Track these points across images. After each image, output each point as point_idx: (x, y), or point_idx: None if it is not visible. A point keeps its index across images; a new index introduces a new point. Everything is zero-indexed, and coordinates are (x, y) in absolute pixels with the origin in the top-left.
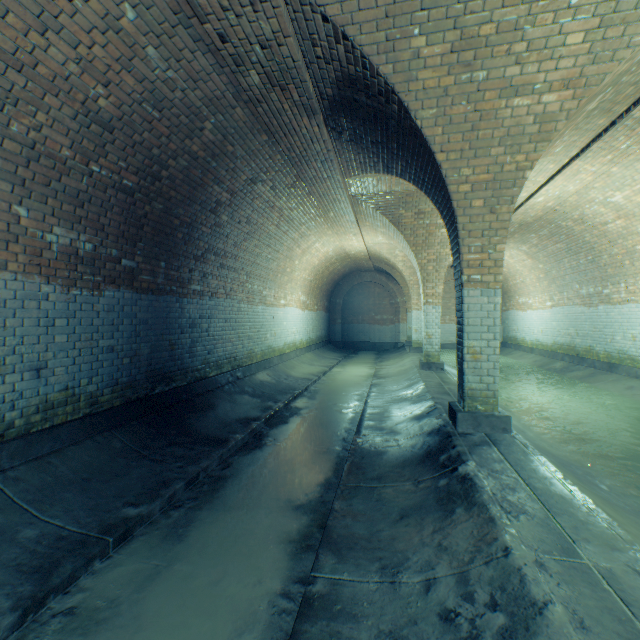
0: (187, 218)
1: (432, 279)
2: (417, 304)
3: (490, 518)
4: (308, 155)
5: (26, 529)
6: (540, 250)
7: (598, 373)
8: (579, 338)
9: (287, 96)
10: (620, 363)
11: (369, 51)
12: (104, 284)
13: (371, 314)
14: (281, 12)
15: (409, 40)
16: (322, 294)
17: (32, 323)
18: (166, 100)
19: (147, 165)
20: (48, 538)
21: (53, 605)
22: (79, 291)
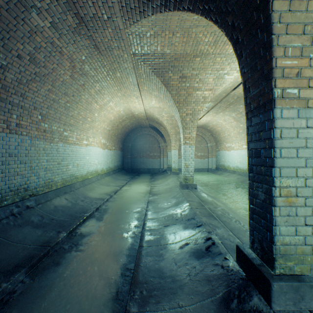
0: None
1: (189, 127)
2: (174, 146)
3: None
4: None
5: None
6: (243, 116)
7: None
8: None
9: None
10: None
11: None
12: None
13: (147, 152)
14: None
15: None
16: (118, 140)
17: None
18: None
19: None
20: None
21: None
22: None
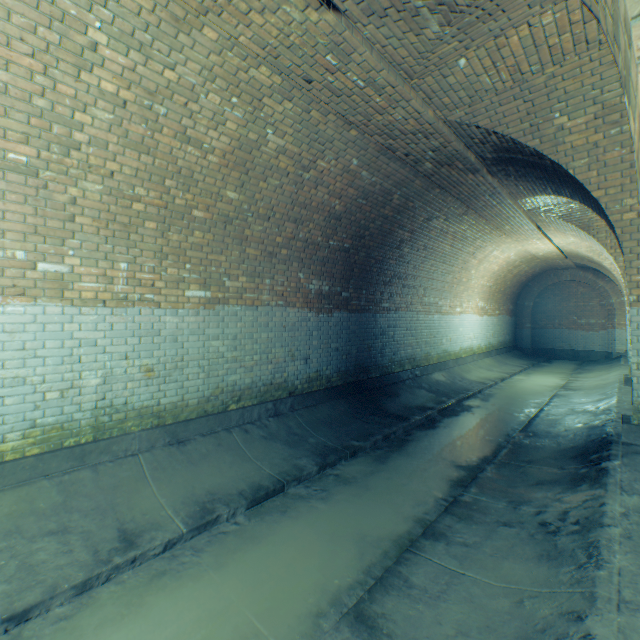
0: (379, 257)
1: None
2: None
3: (603, 490)
4: (475, 194)
5: (310, 438)
6: None
7: None
8: None
9: (453, 168)
10: None
11: (516, 136)
12: (333, 309)
13: (571, 318)
14: (445, 135)
15: (551, 121)
16: (505, 298)
17: (304, 334)
18: (370, 193)
19: (357, 232)
20: (320, 444)
21: (328, 471)
22: (322, 315)
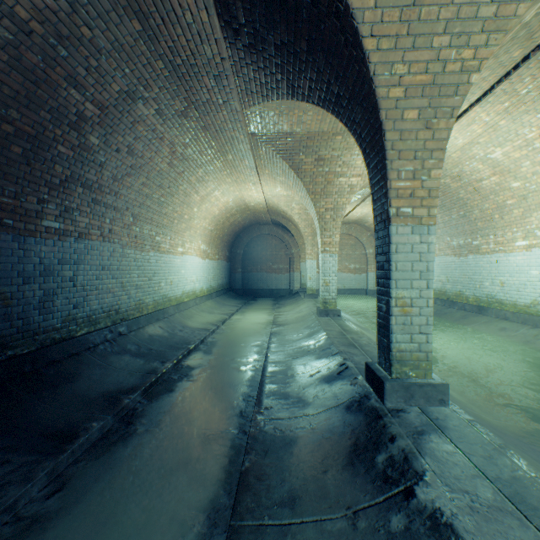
0: (28, 127)
1: (330, 228)
2: (311, 254)
3: None
4: (198, 64)
5: None
6: None
7: (470, 315)
8: (450, 284)
9: None
10: (489, 306)
11: None
12: None
13: (269, 264)
14: None
15: None
16: (223, 244)
17: None
18: None
19: None
20: None
21: None
22: None
